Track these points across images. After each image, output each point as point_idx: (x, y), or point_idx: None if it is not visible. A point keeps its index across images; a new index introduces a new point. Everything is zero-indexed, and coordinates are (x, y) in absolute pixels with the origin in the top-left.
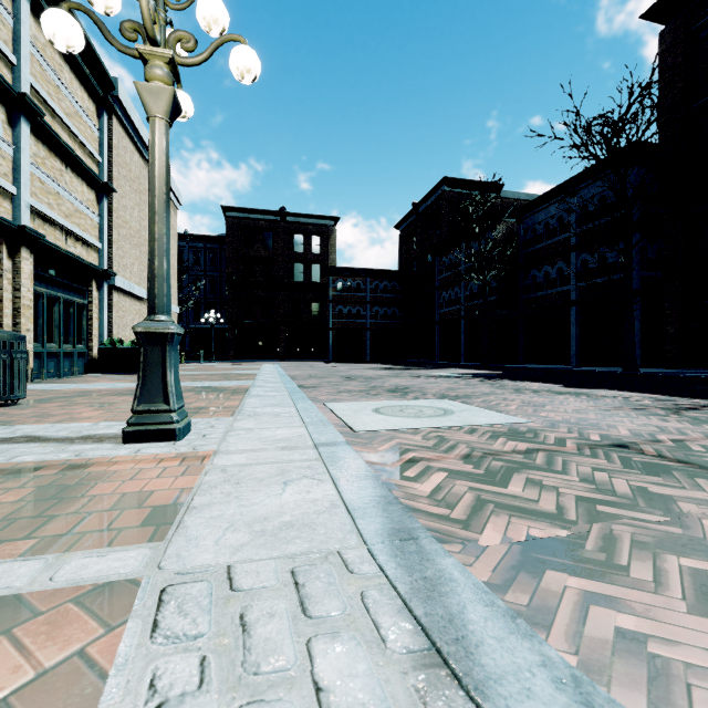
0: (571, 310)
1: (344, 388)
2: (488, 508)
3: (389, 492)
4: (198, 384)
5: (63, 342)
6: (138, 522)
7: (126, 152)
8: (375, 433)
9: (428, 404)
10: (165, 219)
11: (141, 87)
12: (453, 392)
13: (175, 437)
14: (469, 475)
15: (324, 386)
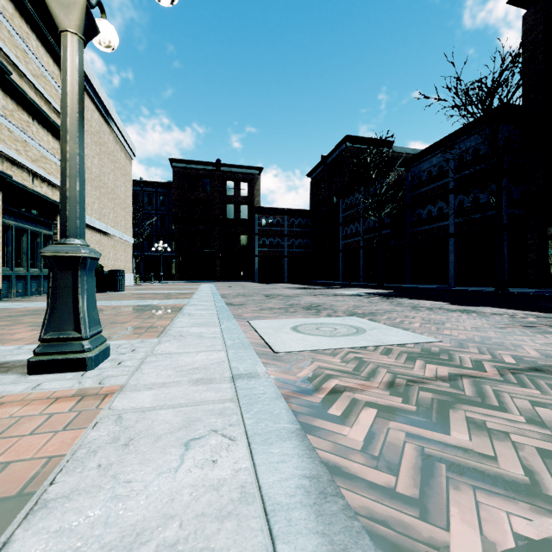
0: (450, 241)
1: (266, 306)
2: (440, 471)
3: (321, 467)
4: (141, 302)
5: (31, 266)
6: None
7: (88, 110)
8: (295, 354)
9: (340, 321)
10: (78, 139)
11: None
12: (359, 309)
13: (85, 367)
14: (400, 412)
15: (249, 304)
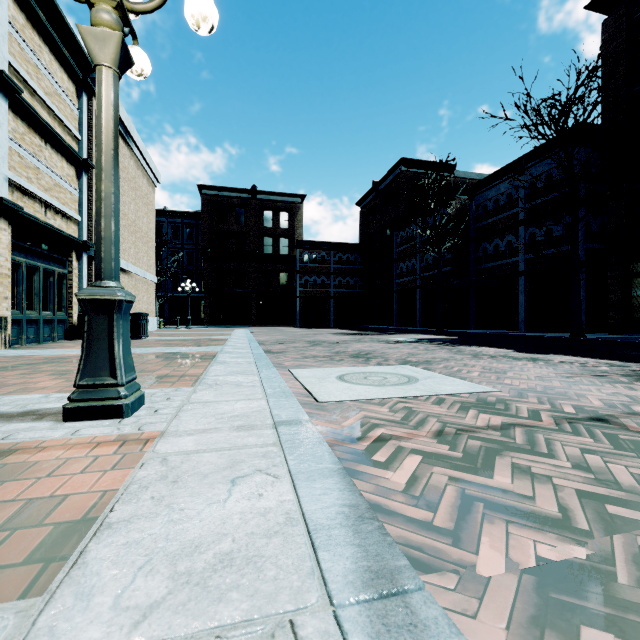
0: (519, 279)
1: (309, 354)
2: (477, 509)
3: (360, 498)
4: (169, 350)
5: (43, 309)
6: (29, 550)
7: None
8: (340, 403)
9: (391, 370)
10: (113, 177)
11: (84, 32)
12: (413, 357)
13: (122, 414)
14: (446, 458)
15: (290, 351)
